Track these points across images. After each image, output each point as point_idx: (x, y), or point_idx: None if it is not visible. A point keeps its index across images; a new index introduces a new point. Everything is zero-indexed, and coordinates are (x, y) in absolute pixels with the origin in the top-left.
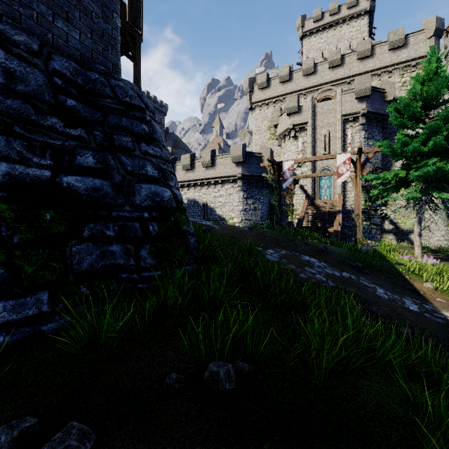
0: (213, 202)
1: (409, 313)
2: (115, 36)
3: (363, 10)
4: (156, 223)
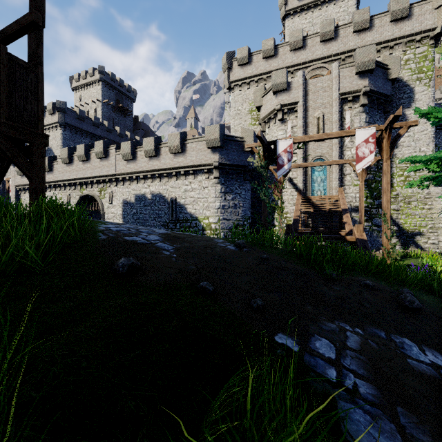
0: (183, 197)
1: None
2: None
3: None
4: None
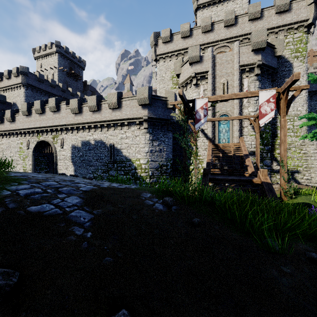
0: (120, 143)
1: None
2: None
3: None
4: None
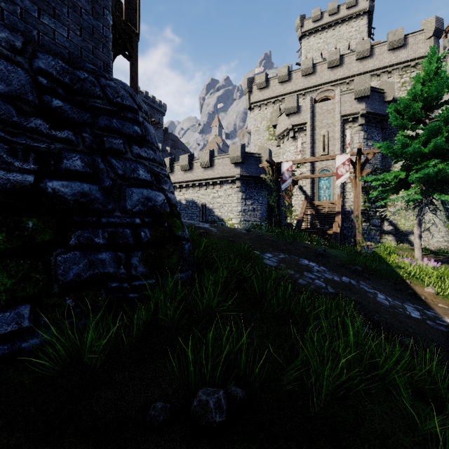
0: (212, 203)
1: (411, 320)
2: (106, 33)
3: (362, 10)
4: (148, 229)
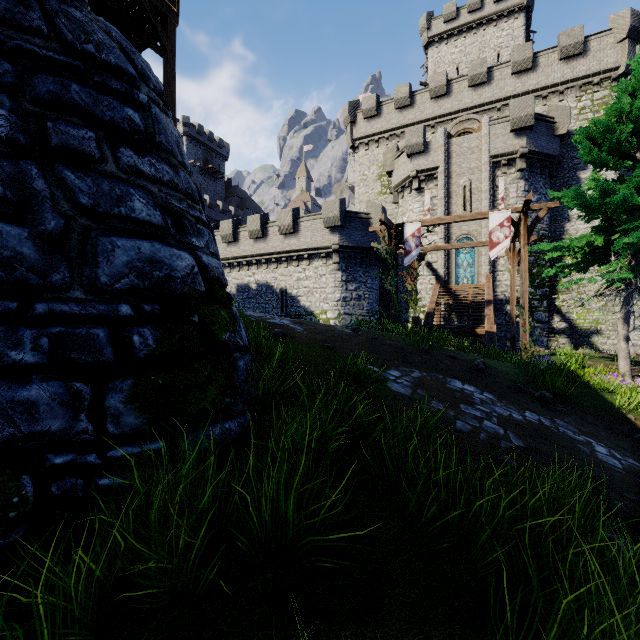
0: (296, 287)
1: None
2: None
3: (518, 6)
4: (150, 328)
